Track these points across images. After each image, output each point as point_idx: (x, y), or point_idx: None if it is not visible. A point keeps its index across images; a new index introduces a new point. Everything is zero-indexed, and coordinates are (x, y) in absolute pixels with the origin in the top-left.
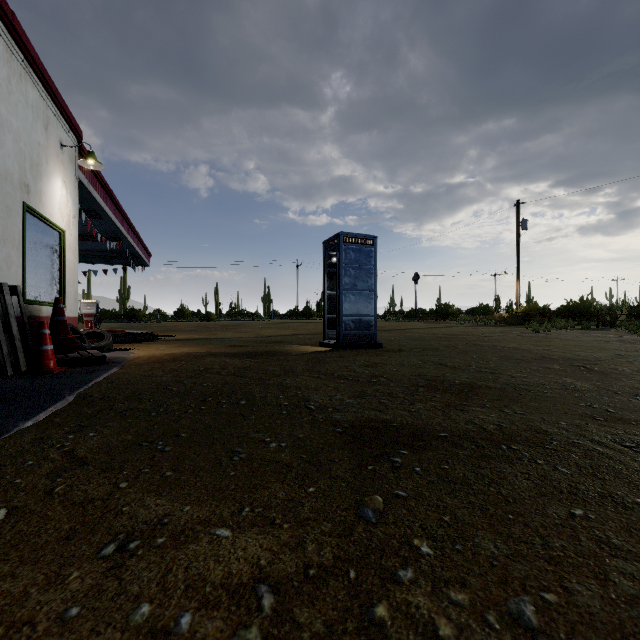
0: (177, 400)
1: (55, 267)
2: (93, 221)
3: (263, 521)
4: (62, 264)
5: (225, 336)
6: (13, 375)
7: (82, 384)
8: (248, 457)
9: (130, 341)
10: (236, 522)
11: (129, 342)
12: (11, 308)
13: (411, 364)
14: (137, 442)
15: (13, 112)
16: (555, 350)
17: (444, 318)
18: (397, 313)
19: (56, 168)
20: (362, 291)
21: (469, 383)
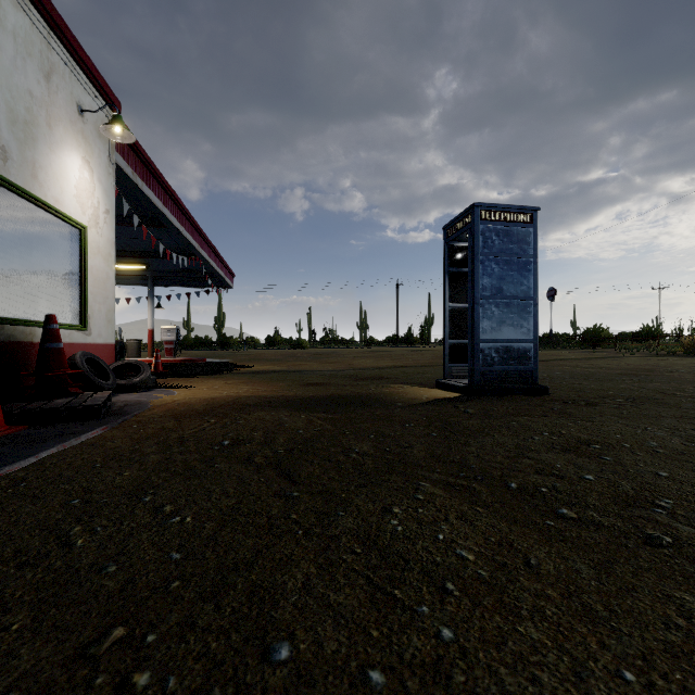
0: (4, 636)
1: (71, 275)
2: (161, 233)
3: None
4: (83, 272)
5: (309, 367)
6: None
7: None
8: None
9: (195, 373)
10: None
11: (192, 375)
12: None
13: (673, 448)
14: None
15: None
16: None
17: (593, 345)
18: None
19: (70, 139)
20: (512, 300)
21: None
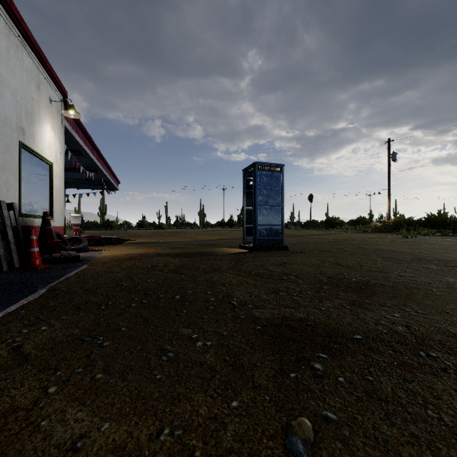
0: (124, 294)
1: (46, 190)
2: (77, 158)
3: (181, 452)
4: (51, 188)
5: (171, 240)
6: (8, 270)
7: (55, 279)
8: (175, 357)
9: (103, 244)
10: (152, 451)
11: (102, 244)
12: (8, 220)
13: (313, 264)
14: (81, 336)
15: (11, 73)
16: (426, 252)
17: (332, 227)
18: (296, 223)
19: (46, 117)
20: (272, 206)
21: (364, 281)
